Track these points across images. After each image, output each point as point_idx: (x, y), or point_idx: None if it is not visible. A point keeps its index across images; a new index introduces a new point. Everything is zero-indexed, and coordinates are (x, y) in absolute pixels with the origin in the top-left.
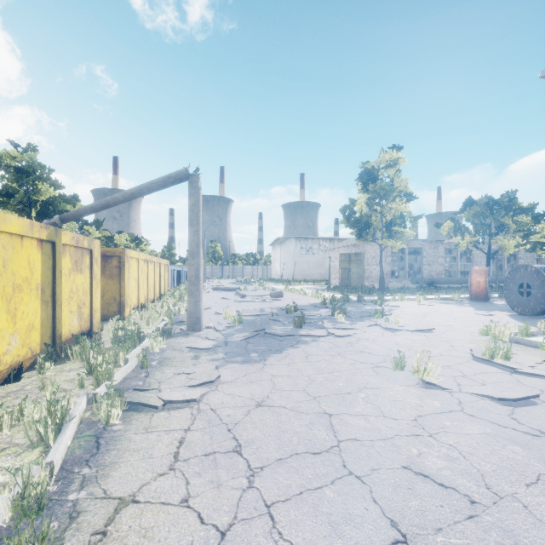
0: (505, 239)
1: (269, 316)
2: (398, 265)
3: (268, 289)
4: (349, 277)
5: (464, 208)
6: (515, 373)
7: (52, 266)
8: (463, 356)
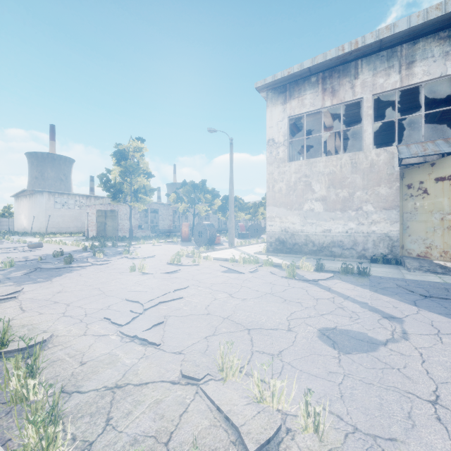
0: (201, 207)
1: (37, 260)
2: (144, 220)
3: (18, 242)
4: (105, 229)
5: (182, 186)
6: (179, 266)
7: None
8: (164, 264)
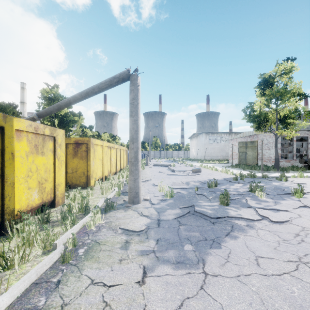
0: None
1: (194, 189)
2: (281, 149)
3: (189, 165)
4: (246, 158)
5: None
6: None
7: (1, 148)
8: None
